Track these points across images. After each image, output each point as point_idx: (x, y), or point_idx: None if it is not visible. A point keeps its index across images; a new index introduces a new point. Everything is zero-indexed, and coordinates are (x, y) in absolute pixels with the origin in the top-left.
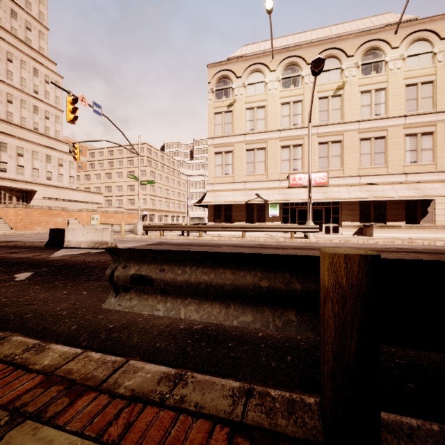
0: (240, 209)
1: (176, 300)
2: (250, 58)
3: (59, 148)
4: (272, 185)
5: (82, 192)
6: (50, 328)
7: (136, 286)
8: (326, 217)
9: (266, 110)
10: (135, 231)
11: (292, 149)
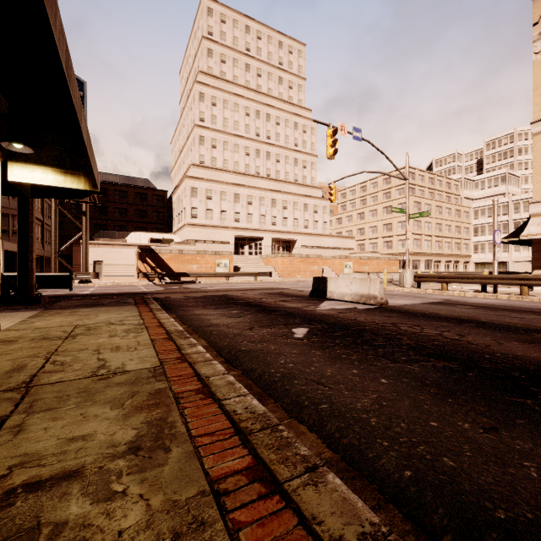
0: None
1: None
2: None
3: (314, 195)
4: None
5: (334, 238)
6: (362, 451)
7: None
8: None
9: None
10: (400, 283)
11: None
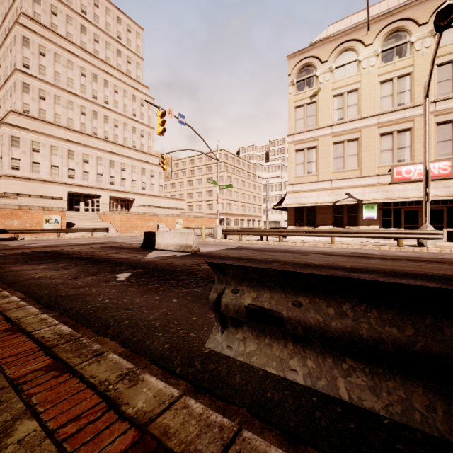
0: (325, 211)
1: (323, 357)
2: (338, 36)
3: (151, 161)
4: (368, 182)
5: (168, 199)
6: (144, 342)
7: (253, 322)
8: (449, 220)
9: (359, 93)
10: (214, 235)
11: (396, 135)
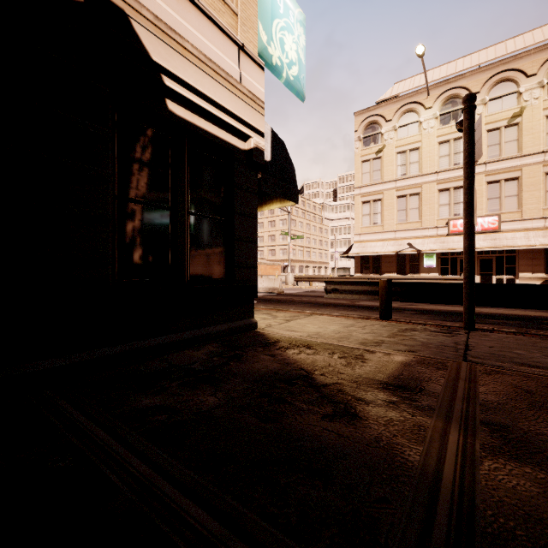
0: (390, 260)
1: (345, 295)
2: (402, 98)
3: None
4: (428, 234)
5: None
6: None
7: (333, 291)
8: (497, 268)
9: (420, 152)
10: (286, 282)
11: (452, 192)
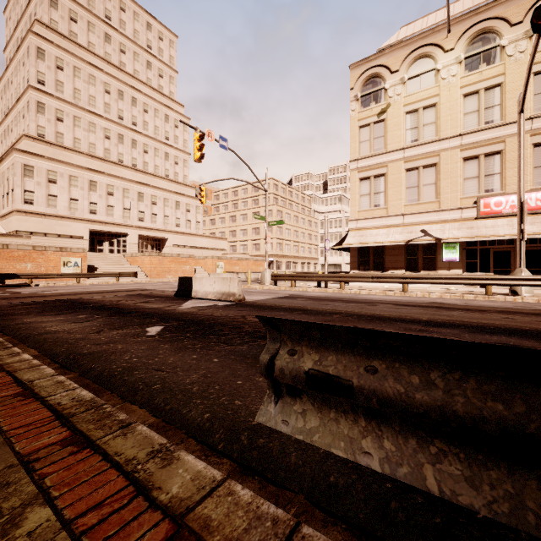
0: (396, 252)
1: (405, 437)
2: (412, 40)
3: (187, 193)
4: (448, 217)
5: (207, 238)
6: (179, 411)
7: (315, 391)
8: None
9: (438, 109)
10: (262, 281)
11: (483, 160)
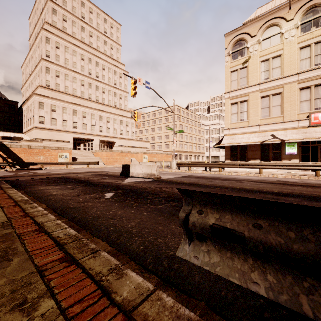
0: (254, 149)
1: (283, 274)
2: (265, 16)
3: (126, 115)
4: (290, 126)
5: (138, 142)
6: (125, 244)
7: (216, 238)
8: None
9: (282, 58)
10: (170, 167)
11: (313, 89)
